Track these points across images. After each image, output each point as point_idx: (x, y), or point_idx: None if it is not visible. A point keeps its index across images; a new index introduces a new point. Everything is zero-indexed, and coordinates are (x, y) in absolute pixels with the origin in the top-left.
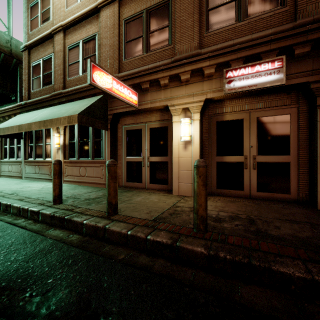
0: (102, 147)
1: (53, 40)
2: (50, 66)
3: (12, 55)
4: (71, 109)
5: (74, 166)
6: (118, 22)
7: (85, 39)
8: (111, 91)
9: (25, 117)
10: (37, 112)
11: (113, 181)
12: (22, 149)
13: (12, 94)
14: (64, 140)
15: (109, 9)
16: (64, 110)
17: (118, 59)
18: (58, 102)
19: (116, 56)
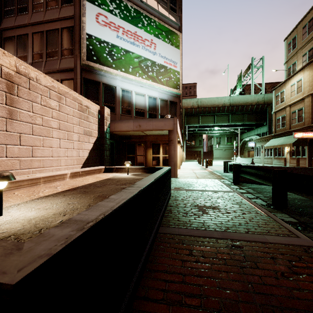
0: (305, 152)
1: (285, 109)
2: (284, 119)
3: (264, 103)
4: (291, 140)
5: (294, 160)
6: (311, 104)
7: (298, 109)
8: (302, 137)
9: (274, 142)
10: (278, 139)
11: (298, 162)
12: (272, 153)
13: (264, 122)
14: (290, 149)
15: (308, 98)
16: (288, 140)
17: (311, 118)
18: (287, 135)
19: (310, 117)
